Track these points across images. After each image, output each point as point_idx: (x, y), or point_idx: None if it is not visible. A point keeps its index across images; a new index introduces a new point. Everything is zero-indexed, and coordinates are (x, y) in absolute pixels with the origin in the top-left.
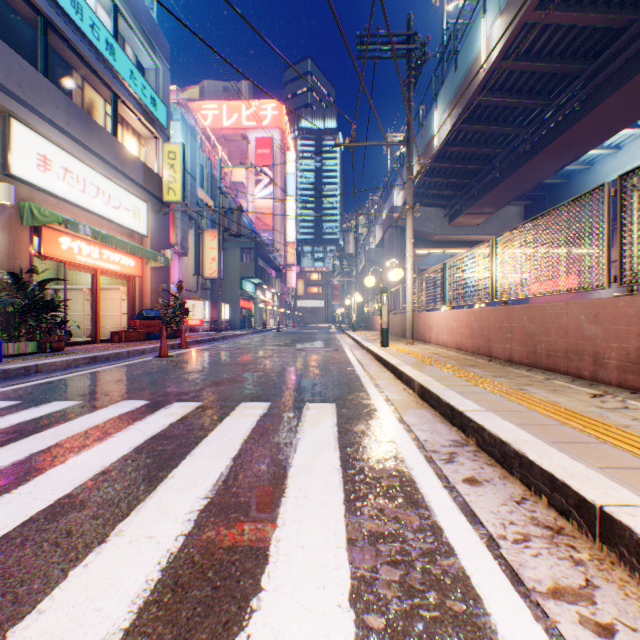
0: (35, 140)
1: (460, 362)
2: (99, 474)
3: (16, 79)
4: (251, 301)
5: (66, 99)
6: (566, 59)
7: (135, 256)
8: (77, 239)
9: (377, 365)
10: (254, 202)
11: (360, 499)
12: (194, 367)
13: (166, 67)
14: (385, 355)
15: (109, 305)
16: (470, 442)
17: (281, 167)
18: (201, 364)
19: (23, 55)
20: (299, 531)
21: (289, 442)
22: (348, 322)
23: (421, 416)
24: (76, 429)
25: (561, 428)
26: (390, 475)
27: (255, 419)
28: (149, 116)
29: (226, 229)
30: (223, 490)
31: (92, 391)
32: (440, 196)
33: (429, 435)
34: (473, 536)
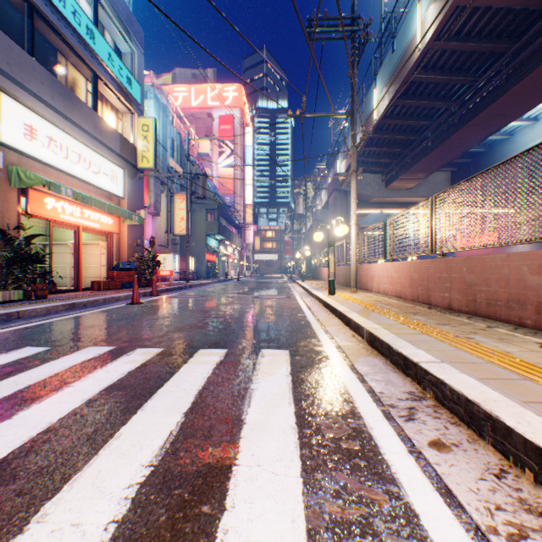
0: (22, 112)
1: (402, 309)
2: (42, 433)
3: (4, 57)
4: (215, 255)
5: (50, 76)
6: (492, 39)
7: (113, 215)
8: (61, 200)
9: (326, 312)
10: (218, 170)
11: (319, 469)
12: (161, 313)
13: (140, 51)
14: (333, 302)
15: (90, 258)
16: (427, 395)
17: (241, 140)
18: (168, 310)
19: (12, 37)
20: (250, 517)
21: (243, 394)
22: (298, 273)
23: (373, 364)
24: (36, 378)
25: (526, 384)
26: (349, 436)
27: (211, 367)
28: (125, 93)
29: (193, 192)
30: (169, 455)
31: (63, 337)
32: (378, 164)
33: (384, 386)
34: (457, 527)
